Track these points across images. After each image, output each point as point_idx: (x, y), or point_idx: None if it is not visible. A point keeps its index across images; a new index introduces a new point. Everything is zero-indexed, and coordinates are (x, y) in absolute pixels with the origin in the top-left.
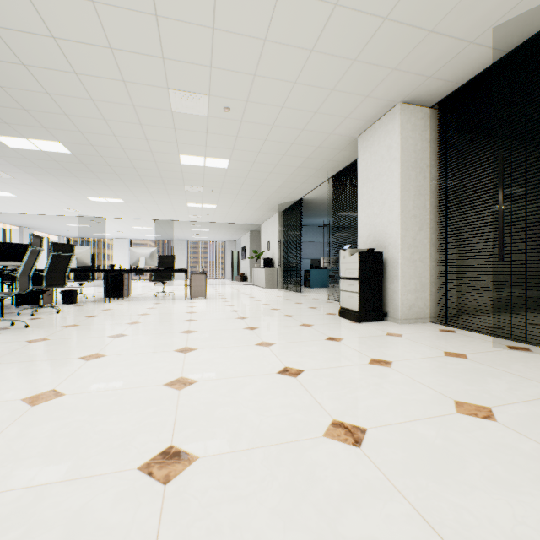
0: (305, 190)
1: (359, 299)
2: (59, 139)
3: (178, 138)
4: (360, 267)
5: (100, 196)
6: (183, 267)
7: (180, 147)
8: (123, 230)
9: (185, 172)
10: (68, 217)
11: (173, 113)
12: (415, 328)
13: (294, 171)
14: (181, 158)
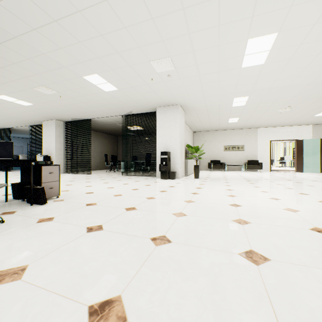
0: (15, 126)
1: None
2: None
3: None
4: (44, 160)
5: None
6: None
7: None
8: None
9: None
10: None
11: None
12: None
13: (12, 121)
14: None
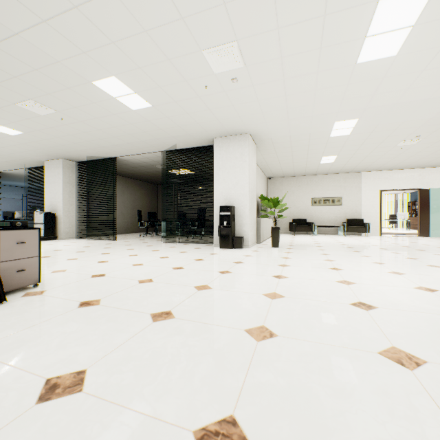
0: (5, 169)
1: (45, 231)
2: None
3: None
4: (45, 219)
5: None
6: None
7: None
8: None
9: None
10: None
11: None
12: (68, 240)
13: None
14: None
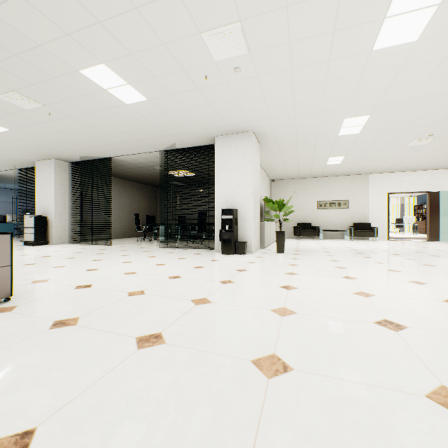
0: None
1: (35, 236)
2: None
3: None
4: (36, 222)
5: None
6: None
7: None
8: None
9: None
10: None
11: None
12: (60, 245)
13: None
14: None
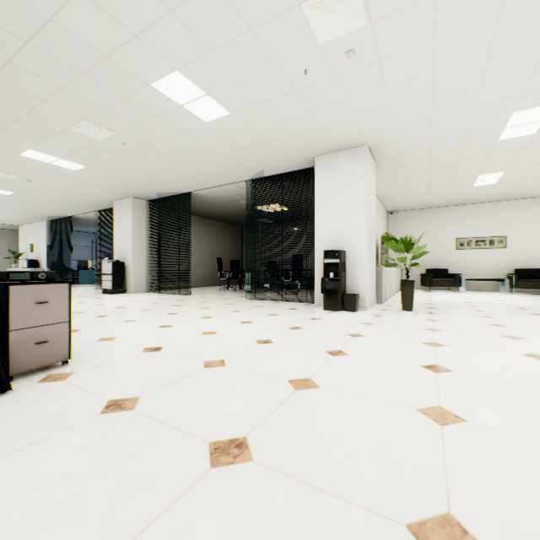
0: (76, 212)
1: (113, 283)
2: None
3: None
4: (113, 268)
5: None
6: None
7: None
8: None
9: None
10: None
11: None
12: (137, 294)
13: (69, 204)
14: None
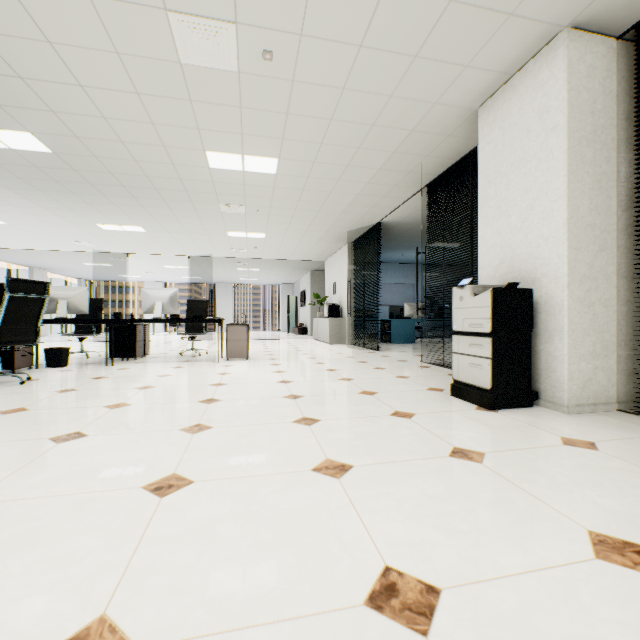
0: (385, 208)
1: (493, 369)
2: (27, 127)
3: (199, 120)
4: (494, 314)
5: (113, 222)
6: (229, 317)
7: (204, 136)
8: (154, 271)
9: (217, 182)
10: (82, 253)
11: (183, 68)
12: (605, 426)
13: (372, 177)
14: (209, 157)
